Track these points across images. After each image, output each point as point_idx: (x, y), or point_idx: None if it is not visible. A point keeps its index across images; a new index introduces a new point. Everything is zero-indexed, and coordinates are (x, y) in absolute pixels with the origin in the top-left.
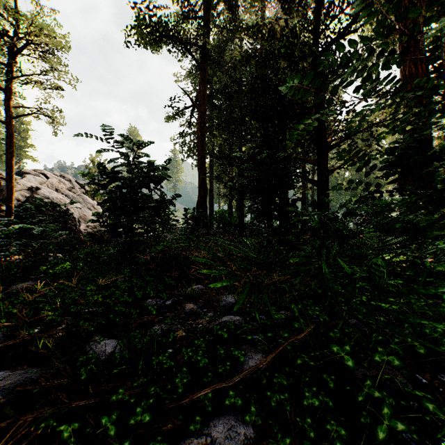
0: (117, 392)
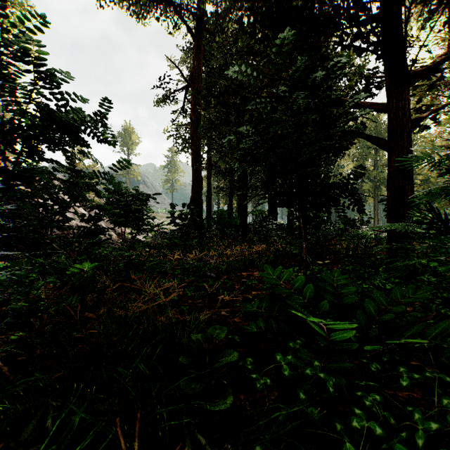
0: None
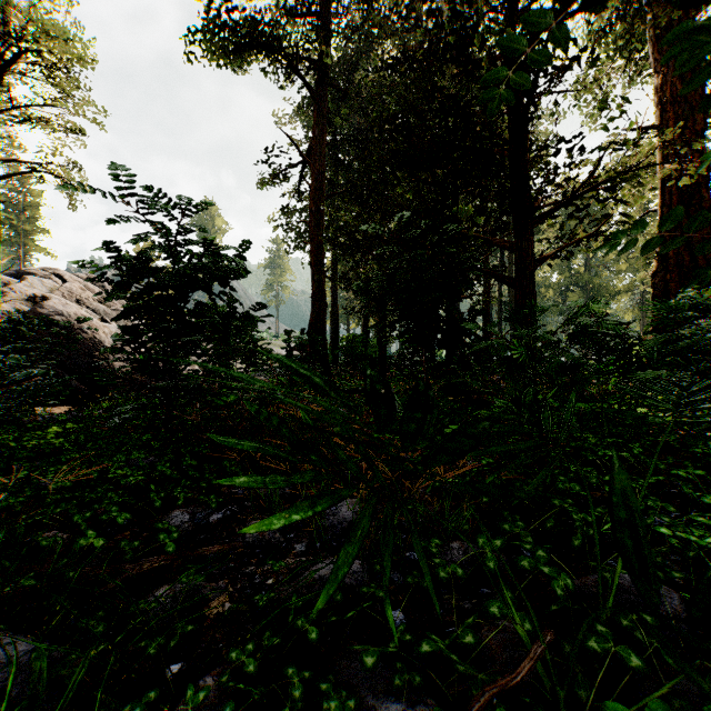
0: None
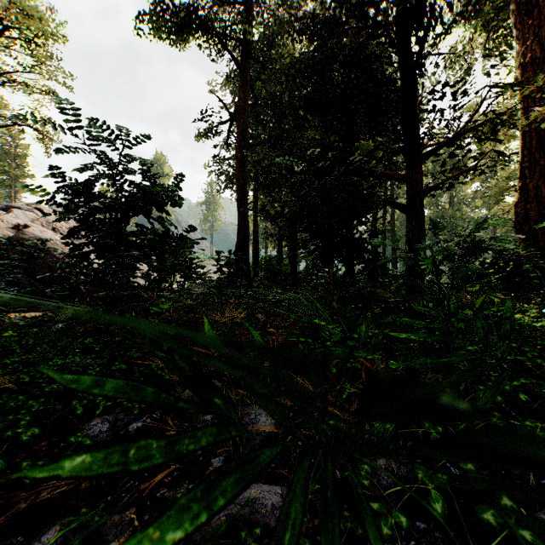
0: None
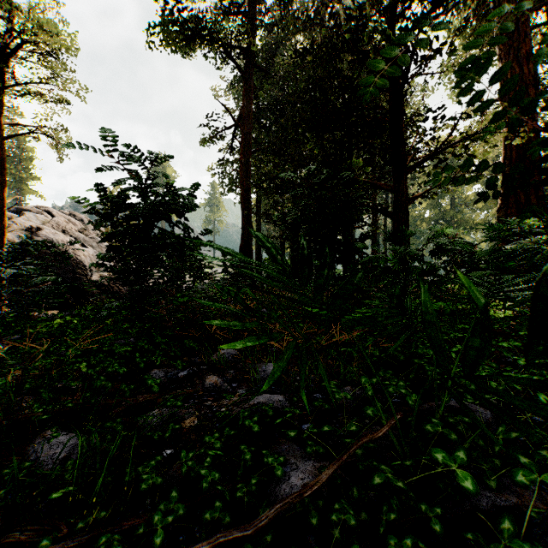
0: (38, 544)
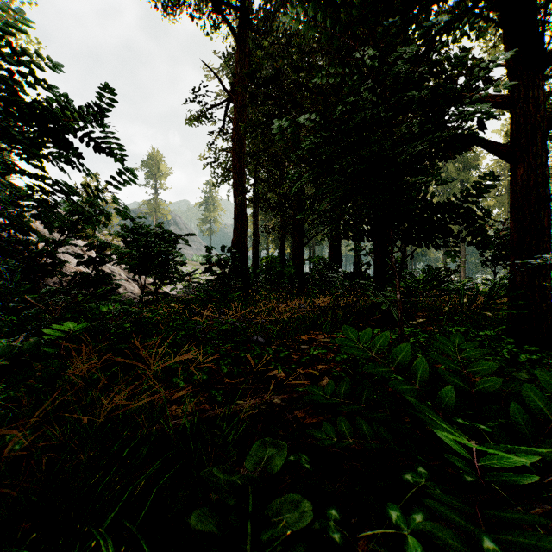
0: None
